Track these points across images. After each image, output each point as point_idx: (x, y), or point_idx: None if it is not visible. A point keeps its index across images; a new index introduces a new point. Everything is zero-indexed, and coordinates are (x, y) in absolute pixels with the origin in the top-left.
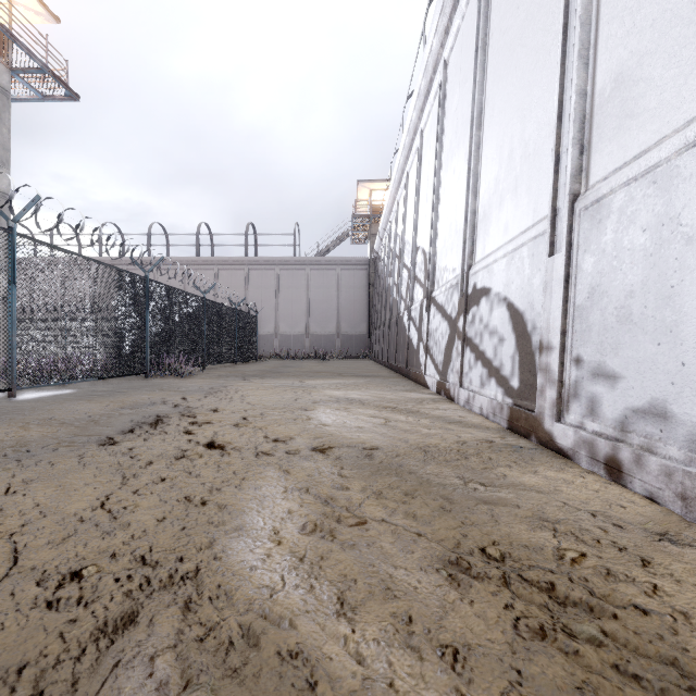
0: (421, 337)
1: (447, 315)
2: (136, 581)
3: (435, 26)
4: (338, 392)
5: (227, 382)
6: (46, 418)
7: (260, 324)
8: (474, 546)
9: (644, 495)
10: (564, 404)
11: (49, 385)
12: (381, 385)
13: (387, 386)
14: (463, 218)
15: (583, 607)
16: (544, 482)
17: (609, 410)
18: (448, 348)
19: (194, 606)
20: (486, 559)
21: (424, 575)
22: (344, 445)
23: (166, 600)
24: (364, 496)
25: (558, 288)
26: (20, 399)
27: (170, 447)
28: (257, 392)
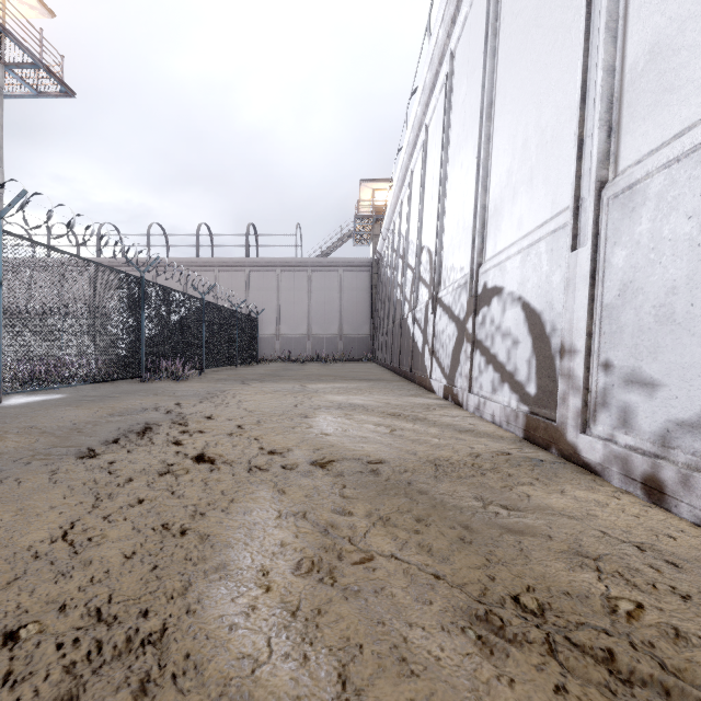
0: (426, 340)
1: (454, 317)
2: (83, 647)
3: (441, 15)
4: (340, 396)
5: (225, 386)
6: (27, 426)
7: (261, 326)
8: (505, 594)
9: (693, 522)
10: (591, 413)
11: (37, 390)
12: (385, 389)
13: (391, 391)
14: (472, 213)
15: (655, 688)
16: (574, 504)
17: (646, 422)
18: (456, 351)
19: (152, 687)
20: (521, 612)
21: (447, 639)
22: (346, 458)
23: (117, 680)
24: (370, 523)
25: (583, 285)
26: (5, 405)
27: (154, 461)
28: (255, 396)
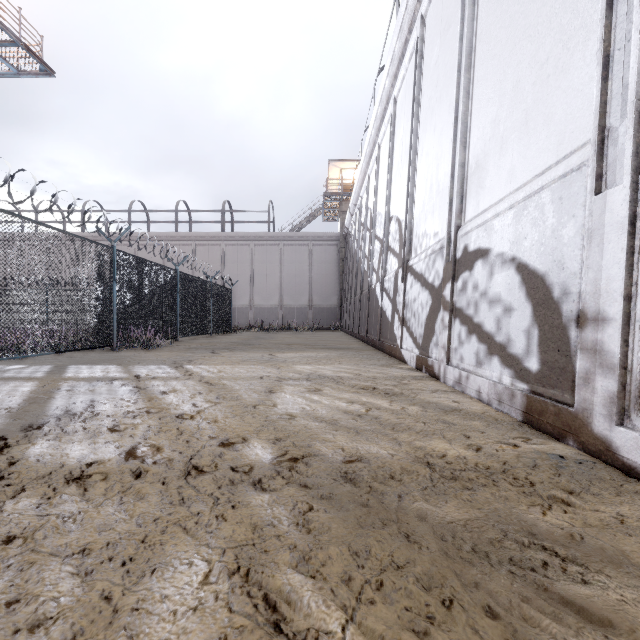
0: (396, 309)
1: (428, 284)
2: None
3: None
4: (309, 367)
5: (194, 355)
6: None
7: (236, 297)
8: None
9: None
10: (632, 400)
11: None
12: (354, 359)
13: (361, 360)
14: (449, 173)
15: None
16: None
17: None
18: (430, 320)
19: None
20: None
21: None
22: (314, 453)
23: None
24: (350, 596)
25: (616, 235)
26: None
27: (71, 458)
28: (221, 367)
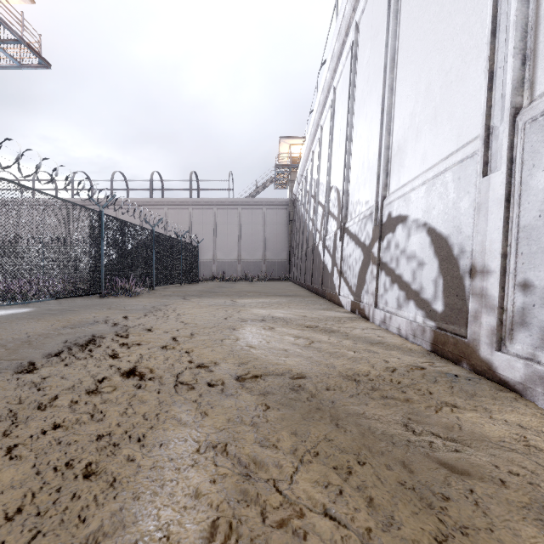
0: (335, 263)
1: (360, 243)
2: None
3: None
4: (264, 310)
5: (169, 301)
6: None
7: (201, 253)
8: None
9: None
10: (507, 331)
11: (8, 305)
12: (301, 304)
13: (306, 305)
14: (377, 154)
15: None
16: (510, 432)
17: None
18: (362, 272)
19: None
20: None
21: None
22: (269, 373)
23: None
24: (296, 459)
25: (496, 208)
26: None
27: (86, 376)
28: (192, 310)
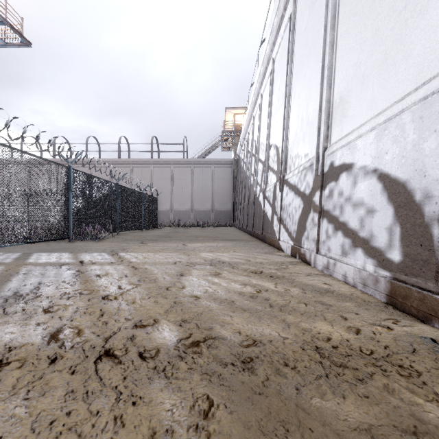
0: (275, 211)
1: (300, 193)
2: None
3: None
4: (211, 254)
5: (128, 245)
6: None
7: (160, 203)
8: None
9: None
10: None
11: None
12: (244, 248)
13: (250, 249)
14: (318, 108)
15: None
16: None
17: None
18: (302, 219)
19: None
20: None
21: None
22: (214, 336)
23: None
24: None
25: None
26: None
27: None
28: (146, 254)
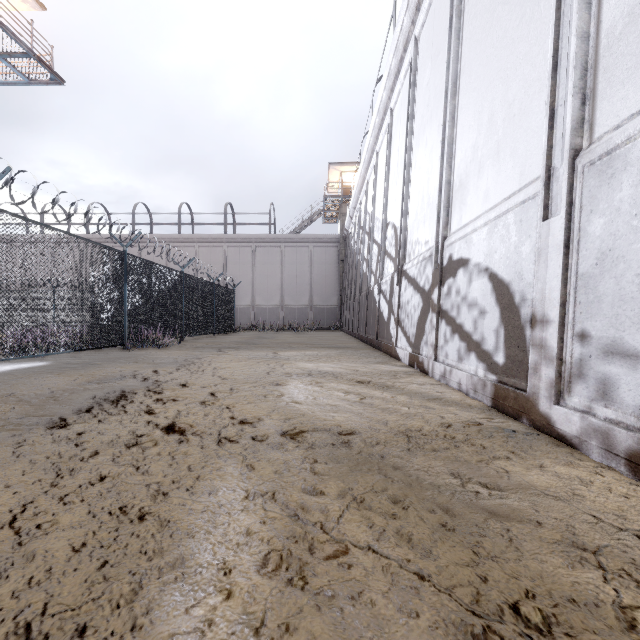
0: (392, 310)
1: (420, 288)
2: None
3: (406, 3)
4: (311, 364)
5: (202, 353)
6: (5, 394)
7: (237, 298)
8: (502, 602)
9: None
10: (565, 384)
11: (22, 357)
12: (352, 357)
13: (359, 358)
14: (437, 189)
15: None
16: (557, 482)
17: (630, 395)
18: (421, 321)
19: None
20: (524, 628)
21: None
22: (317, 428)
23: None
24: (343, 505)
25: (556, 255)
26: None
27: (124, 431)
28: (230, 364)
